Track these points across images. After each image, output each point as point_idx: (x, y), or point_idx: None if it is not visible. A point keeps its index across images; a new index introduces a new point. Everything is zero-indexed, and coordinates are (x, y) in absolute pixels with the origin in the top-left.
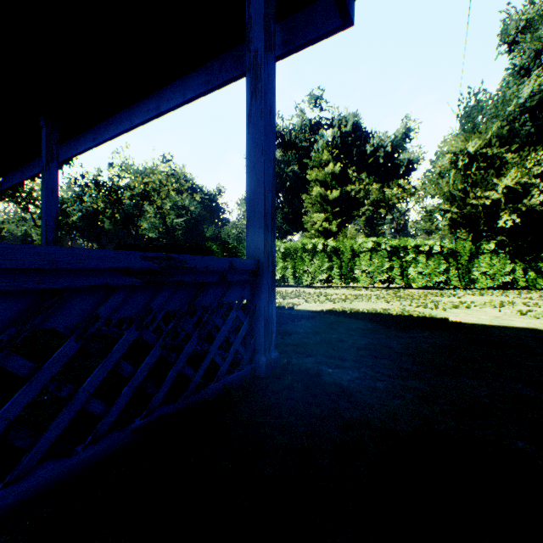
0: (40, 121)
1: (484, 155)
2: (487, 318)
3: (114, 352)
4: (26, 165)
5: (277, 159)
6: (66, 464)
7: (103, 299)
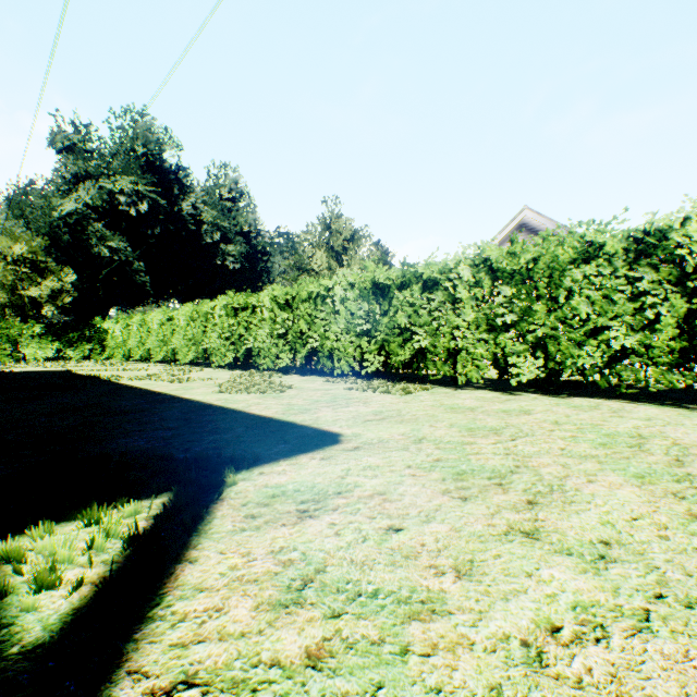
0: None
1: (32, 257)
2: (28, 370)
3: None
4: None
5: None
6: None
7: None
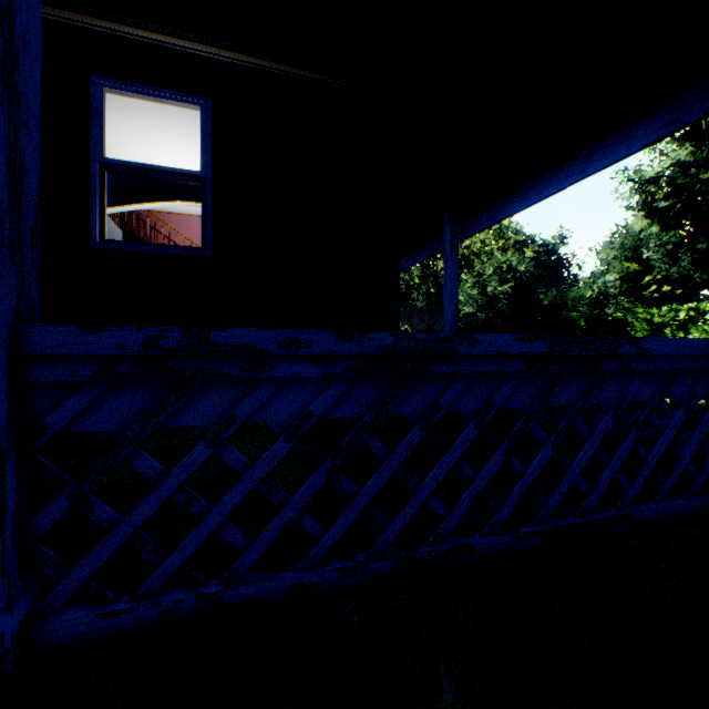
0: (443, 217)
1: None
2: None
3: (702, 426)
4: (405, 257)
5: (680, 163)
6: (682, 504)
7: (694, 379)
